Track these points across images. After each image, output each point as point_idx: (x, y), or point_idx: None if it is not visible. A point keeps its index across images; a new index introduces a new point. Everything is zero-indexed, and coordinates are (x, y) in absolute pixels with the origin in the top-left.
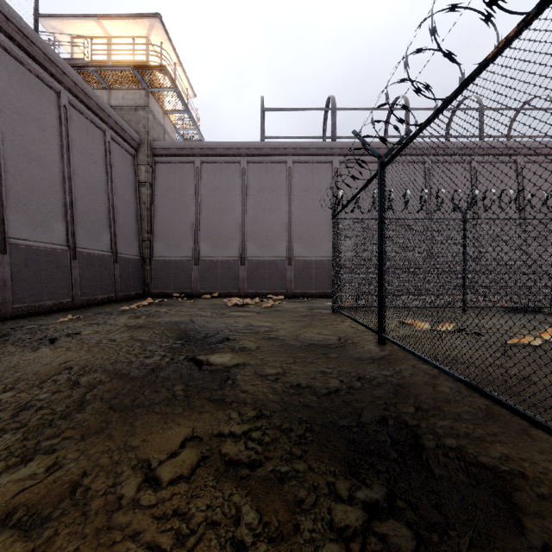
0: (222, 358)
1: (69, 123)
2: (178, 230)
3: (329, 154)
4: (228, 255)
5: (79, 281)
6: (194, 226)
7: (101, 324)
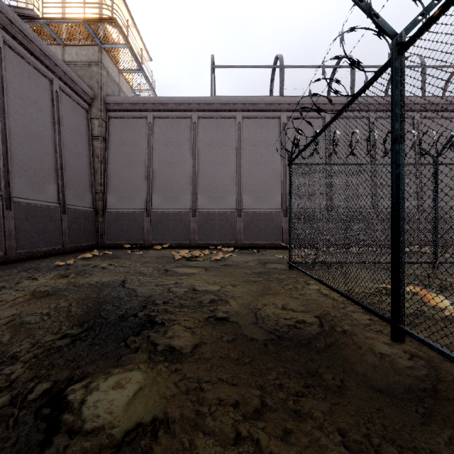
0: (115, 395)
1: (5, 65)
2: (130, 183)
3: (277, 110)
4: (180, 207)
5: (15, 233)
6: (146, 179)
7: (4, 289)
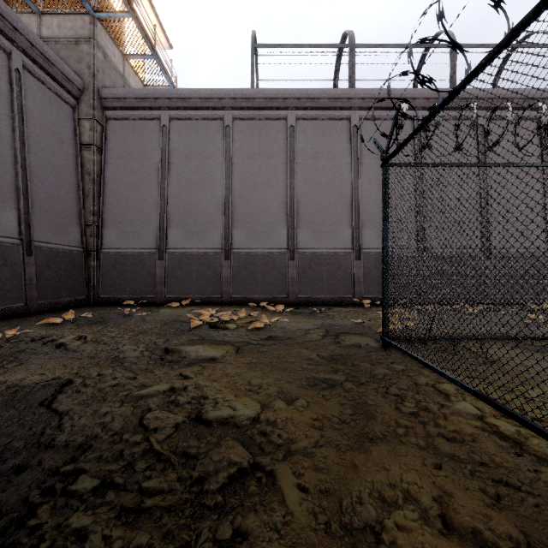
0: None
1: None
2: (137, 212)
3: (346, 107)
4: (207, 246)
5: None
6: (159, 206)
7: None
